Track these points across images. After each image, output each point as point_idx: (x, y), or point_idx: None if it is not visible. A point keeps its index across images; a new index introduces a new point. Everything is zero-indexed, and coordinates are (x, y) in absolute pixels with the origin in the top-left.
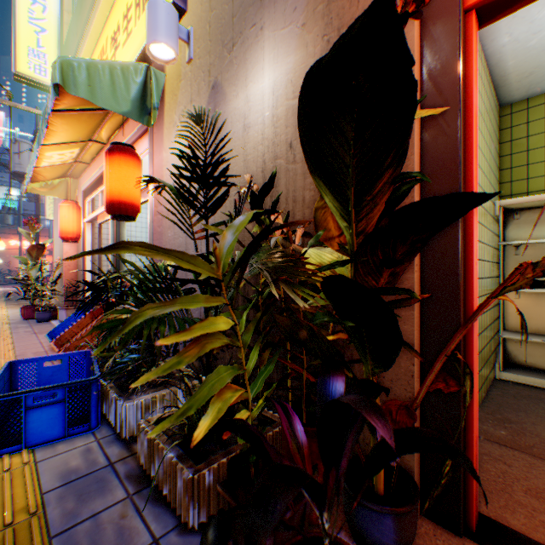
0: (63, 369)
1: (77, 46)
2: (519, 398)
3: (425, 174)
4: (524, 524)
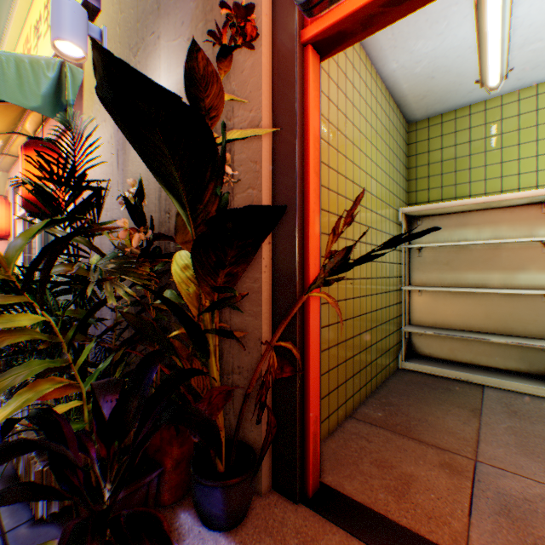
0: None
1: (2, 30)
2: (409, 384)
3: (275, 185)
4: (357, 488)
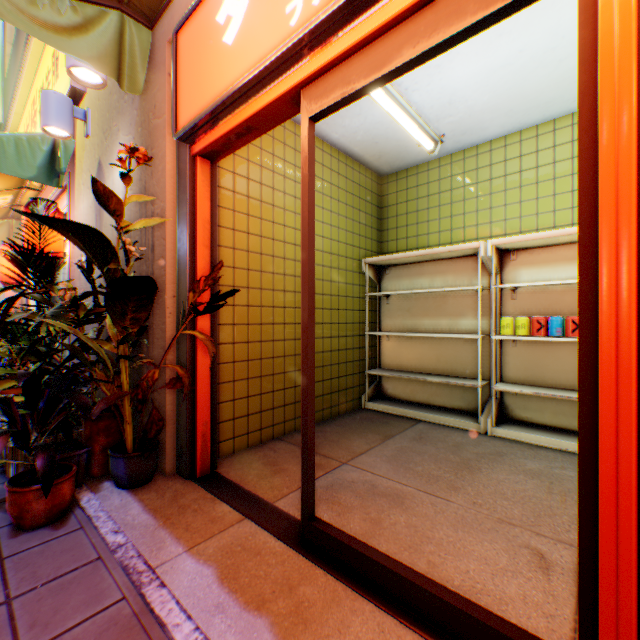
0: None
1: (15, 87)
2: (355, 419)
3: (179, 255)
4: (237, 474)
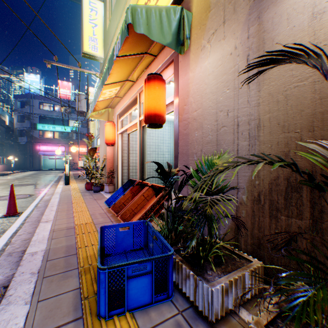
0: (129, 233)
1: (116, 26)
2: None
3: None
4: None
